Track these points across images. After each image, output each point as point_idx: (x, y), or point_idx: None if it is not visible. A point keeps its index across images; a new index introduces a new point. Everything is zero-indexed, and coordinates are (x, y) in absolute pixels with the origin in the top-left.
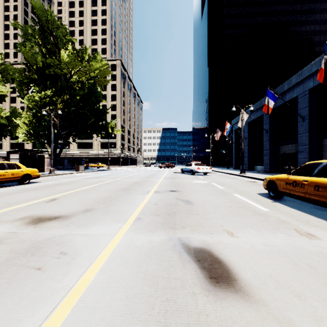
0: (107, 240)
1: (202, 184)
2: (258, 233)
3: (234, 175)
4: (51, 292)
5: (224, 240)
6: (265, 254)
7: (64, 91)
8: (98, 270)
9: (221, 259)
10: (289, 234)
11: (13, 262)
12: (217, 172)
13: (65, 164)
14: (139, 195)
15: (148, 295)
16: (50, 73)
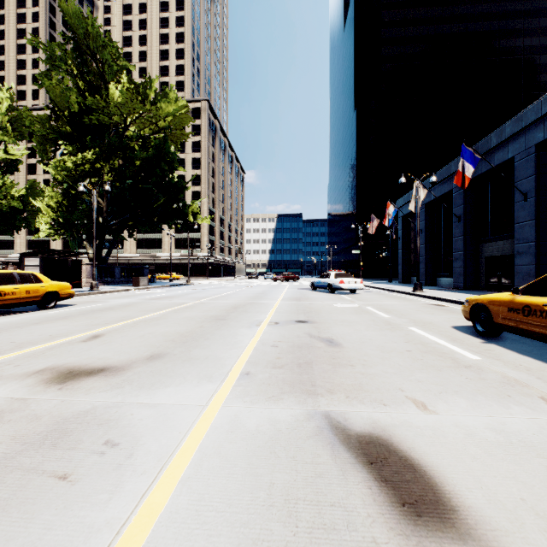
0: (192, 416)
1: (350, 310)
2: (473, 404)
3: (403, 294)
4: (84, 533)
5: (412, 420)
6: (499, 451)
7: (114, 152)
8: (178, 482)
9: (415, 461)
10: (533, 407)
11: (16, 463)
12: (373, 288)
13: (116, 274)
14: (244, 329)
15: (282, 545)
16: (91, 122)
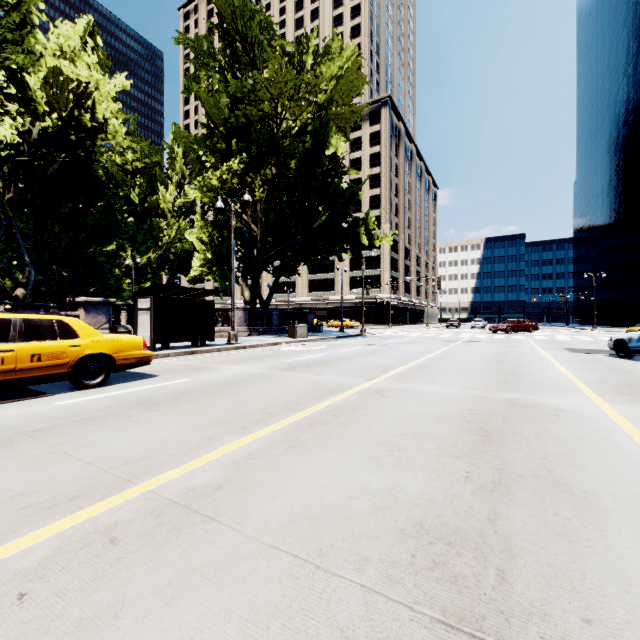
0: None
1: None
2: None
3: None
4: None
5: None
6: None
7: (265, 157)
8: None
9: None
10: None
11: None
12: None
13: (273, 321)
14: None
15: None
16: (238, 122)
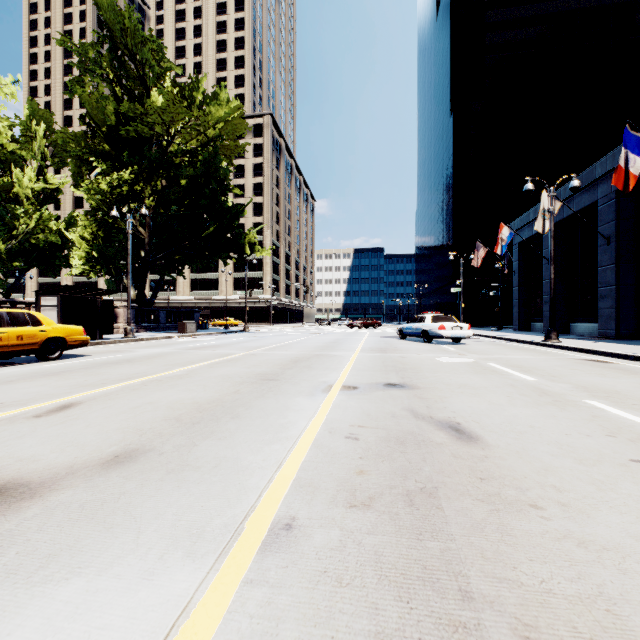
0: None
1: (464, 367)
2: None
3: (530, 344)
4: None
5: None
6: None
7: (156, 171)
8: None
9: None
10: None
11: None
12: (482, 337)
13: (160, 319)
14: (301, 398)
15: None
16: (129, 135)
